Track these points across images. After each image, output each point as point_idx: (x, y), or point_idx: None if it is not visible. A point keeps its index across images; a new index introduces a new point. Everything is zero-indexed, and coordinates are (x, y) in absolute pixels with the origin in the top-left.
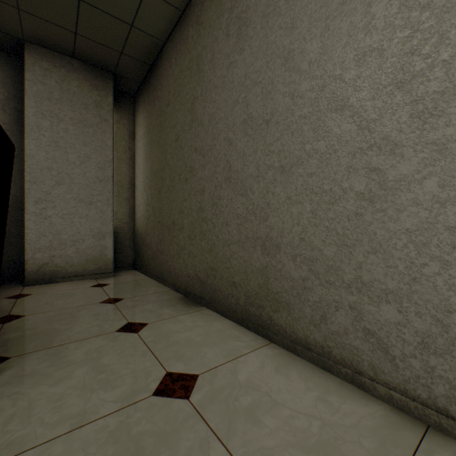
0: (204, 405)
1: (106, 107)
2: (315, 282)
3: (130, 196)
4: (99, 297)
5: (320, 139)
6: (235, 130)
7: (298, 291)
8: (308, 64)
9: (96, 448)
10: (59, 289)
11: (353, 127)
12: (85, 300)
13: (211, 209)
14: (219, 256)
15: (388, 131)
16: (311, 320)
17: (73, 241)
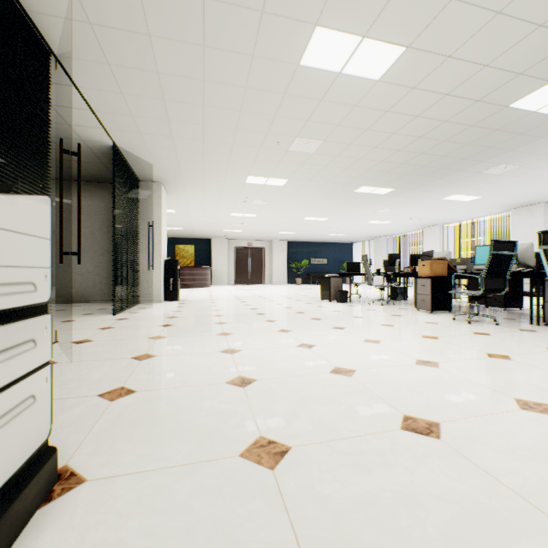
0: None
1: None
2: None
3: None
4: None
5: None
6: None
7: None
8: None
9: None
10: None
11: None
12: None
13: None
14: None
15: None
16: None
17: None
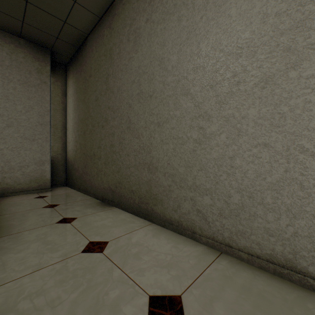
0: (111, 254)
1: (45, 73)
2: (175, 187)
3: (63, 135)
4: (41, 204)
5: (177, 109)
6: (133, 98)
7: (166, 192)
8: (172, 67)
9: (49, 277)
10: (10, 200)
11: (192, 105)
12: (31, 206)
13: (118, 146)
14: (124, 174)
15: (207, 109)
16: (173, 208)
17: (20, 166)
